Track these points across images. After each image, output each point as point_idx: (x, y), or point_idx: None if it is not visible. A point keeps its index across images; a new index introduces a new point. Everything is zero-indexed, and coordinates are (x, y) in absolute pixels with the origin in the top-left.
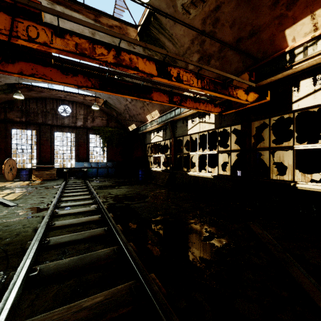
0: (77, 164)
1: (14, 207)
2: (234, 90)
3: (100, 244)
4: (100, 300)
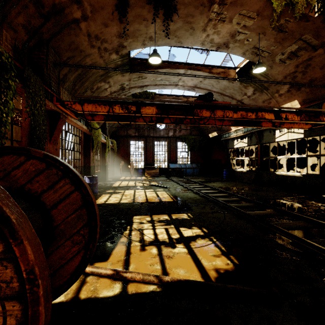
0: (171, 165)
1: (168, 188)
2: (324, 117)
3: (242, 203)
4: (265, 212)
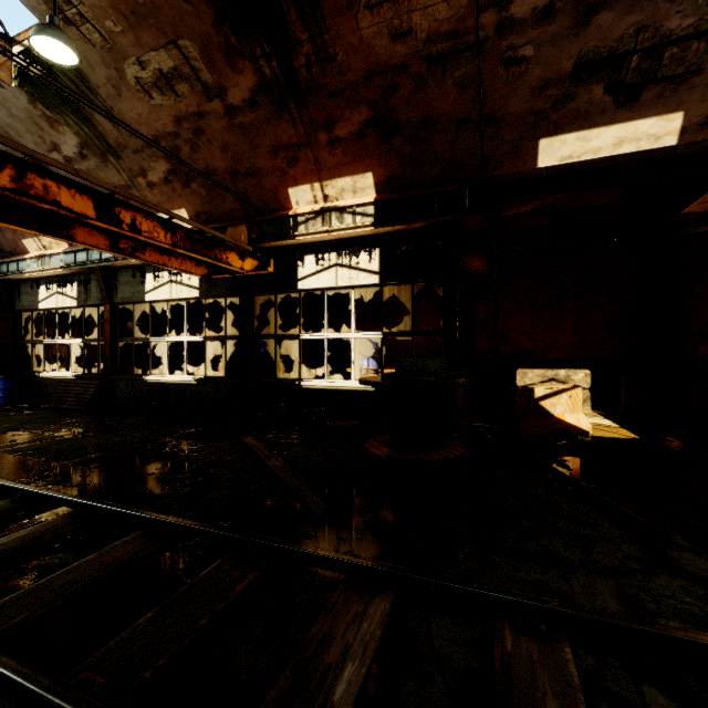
0: None
1: None
2: (224, 253)
3: None
4: (23, 534)
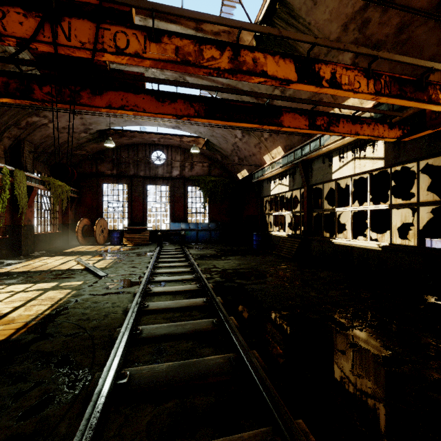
0: (173, 226)
1: (104, 277)
2: (440, 91)
3: (207, 345)
4: None
